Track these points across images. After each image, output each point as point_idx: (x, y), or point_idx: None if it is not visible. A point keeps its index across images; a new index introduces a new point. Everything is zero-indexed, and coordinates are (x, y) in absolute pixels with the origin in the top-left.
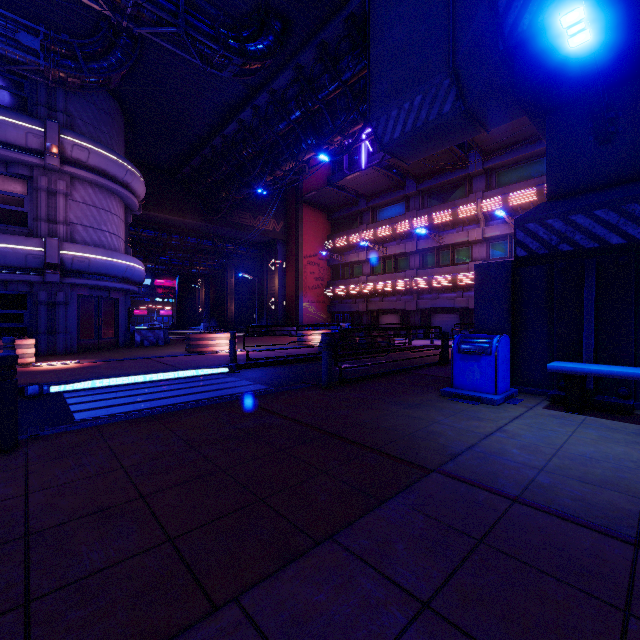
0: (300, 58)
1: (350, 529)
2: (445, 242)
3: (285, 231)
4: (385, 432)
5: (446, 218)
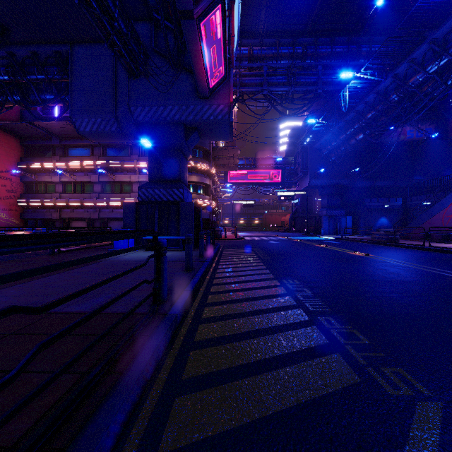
0: (14, 50)
1: (82, 267)
2: (117, 179)
3: None
4: None
5: (118, 166)
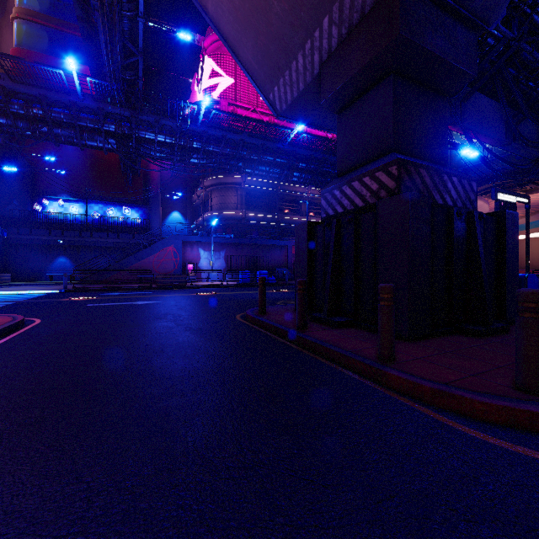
0: None
1: None
2: None
3: None
4: None
5: None
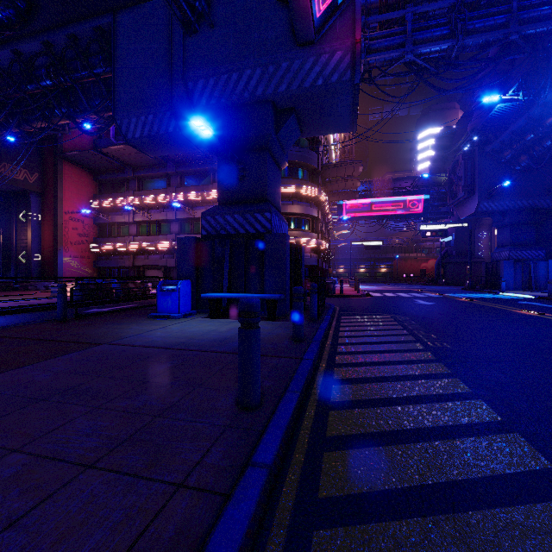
0: (49, 37)
1: (35, 364)
2: (197, 215)
3: (41, 183)
4: (89, 335)
5: (197, 197)
